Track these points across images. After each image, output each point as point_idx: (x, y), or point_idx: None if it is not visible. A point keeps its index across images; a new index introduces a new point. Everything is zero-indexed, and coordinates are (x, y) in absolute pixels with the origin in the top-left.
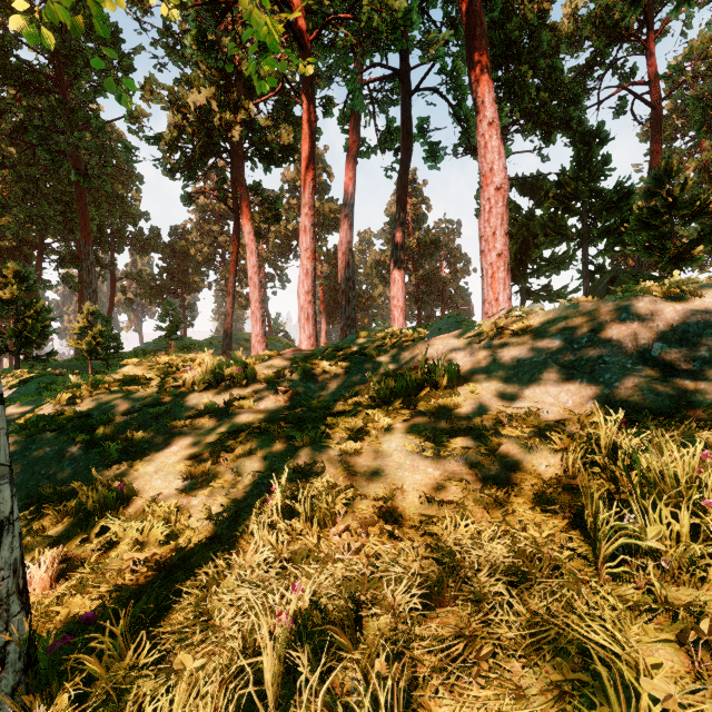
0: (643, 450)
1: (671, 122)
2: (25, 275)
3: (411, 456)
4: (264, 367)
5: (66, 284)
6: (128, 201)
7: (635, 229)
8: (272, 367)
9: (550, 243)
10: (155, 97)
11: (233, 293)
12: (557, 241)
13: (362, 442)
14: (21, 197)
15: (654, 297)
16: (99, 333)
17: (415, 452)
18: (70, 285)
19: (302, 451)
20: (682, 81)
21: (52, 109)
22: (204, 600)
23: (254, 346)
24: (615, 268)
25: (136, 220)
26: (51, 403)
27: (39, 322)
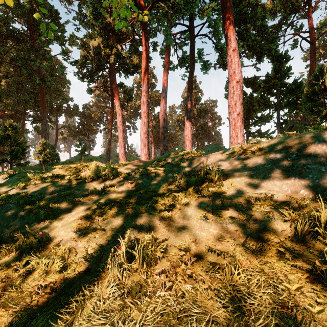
0: None
1: (318, 52)
2: (14, 126)
3: (199, 221)
4: (121, 170)
5: (35, 130)
6: (64, 93)
7: (305, 101)
8: (125, 170)
9: (261, 109)
10: (74, 43)
11: (110, 134)
12: (264, 109)
13: (171, 211)
14: (15, 91)
15: None
16: (48, 153)
17: (202, 218)
18: (37, 131)
19: (139, 216)
20: (326, 30)
21: (28, 50)
22: (72, 322)
23: (120, 159)
24: (292, 121)
25: (67, 101)
26: (14, 188)
27: (21, 147)
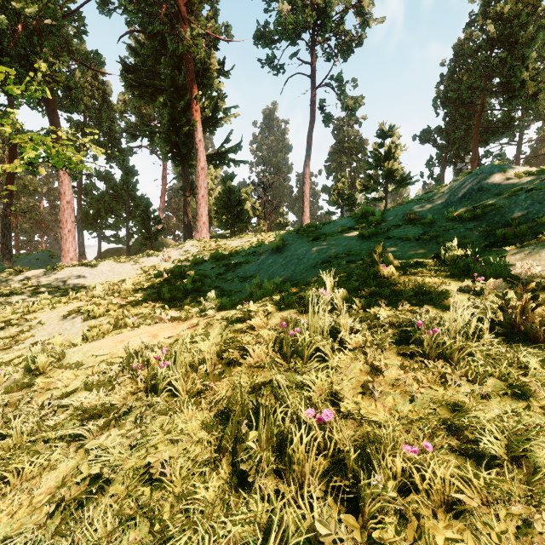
0: (72, 291)
1: None
2: None
3: (26, 298)
4: None
5: None
6: None
7: (137, 224)
8: None
9: (110, 216)
10: None
11: None
12: (120, 211)
13: (10, 297)
14: None
15: (91, 264)
16: None
17: (27, 297)
18: None
19: None
20: None
21: None
22: None
23: None
24: None
25: None
26: None
27: None
